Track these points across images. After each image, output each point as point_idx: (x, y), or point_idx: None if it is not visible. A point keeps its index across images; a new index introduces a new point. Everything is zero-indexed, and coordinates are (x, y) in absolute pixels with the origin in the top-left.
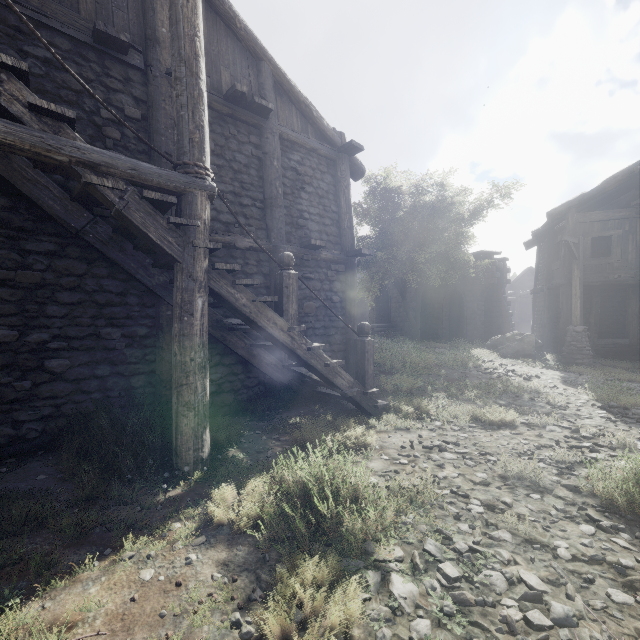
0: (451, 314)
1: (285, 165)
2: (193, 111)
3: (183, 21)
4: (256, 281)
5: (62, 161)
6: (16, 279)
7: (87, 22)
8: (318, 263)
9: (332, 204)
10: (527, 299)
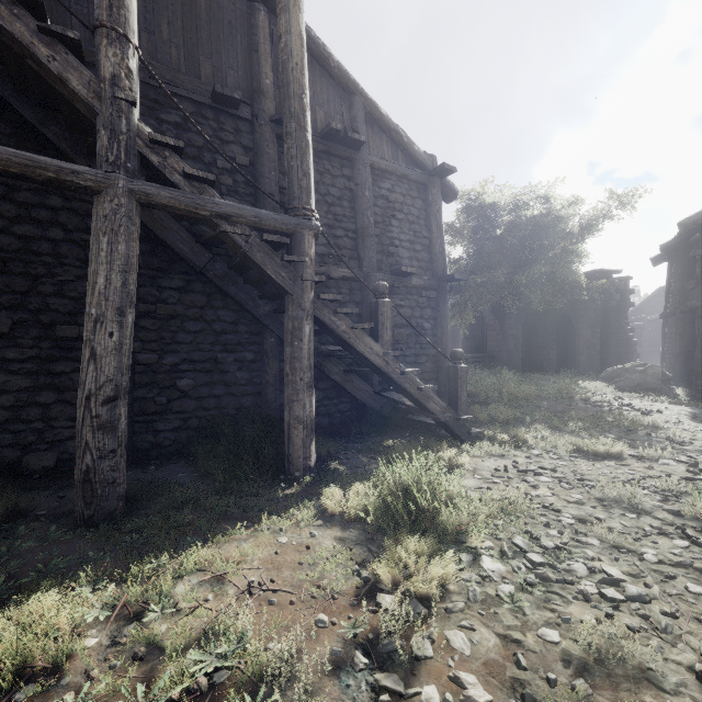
0: (560, 343)
1: (376, 194)
2: (301, 161)
3: (293, 83)
4: (355, 309)
5: (205, 216)
6: (156, 311)
7: (207, 86)
8: (409, 290)
9: (423, 229)
10: (659, 325)
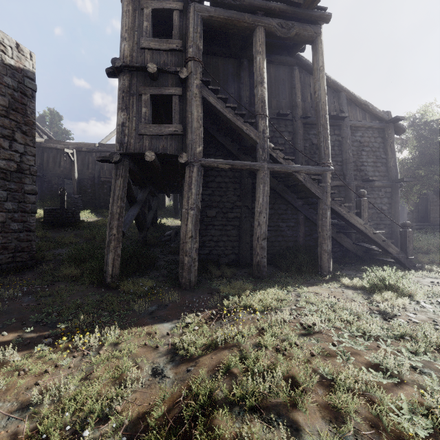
0: None
1: (353, 140)
2: (325, 143)
3: (321, 111)
4: (350, 204)
5: (290, 172)
6: None
7: (274, 110)
8: (372, 189)
9: (381, 154)
10: None
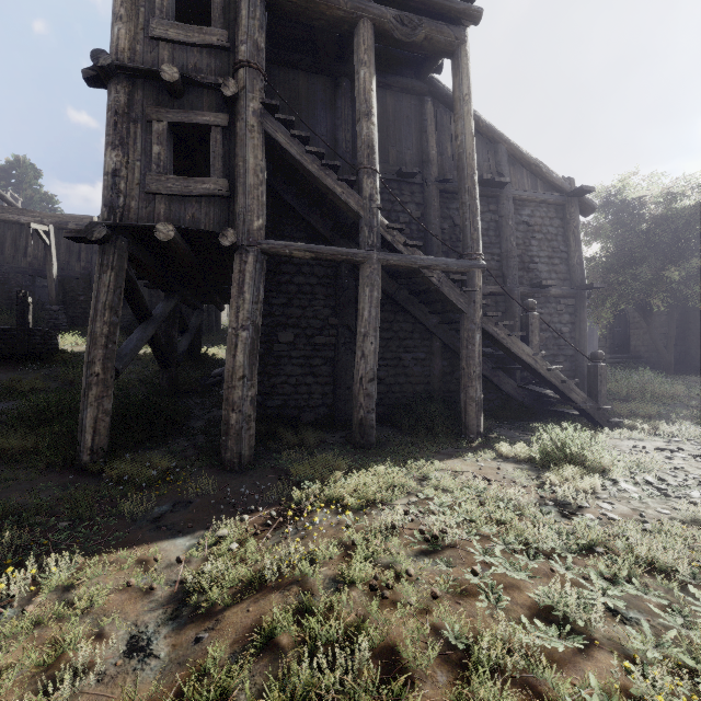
0: None
1: (517, 221)
2: (473, 221)
3: (467, 168)
4: (511, 322)
5: (416, 268)
6: None
7: (393, 167)
8: (547, 299)
9: (560, 245)
10: None
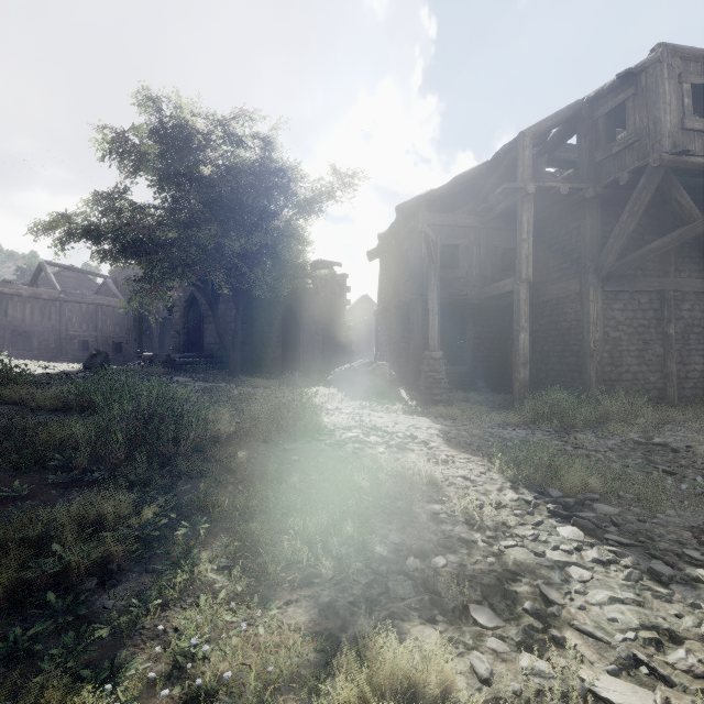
0: (286, 341)
1: None
2: None
3: None
4: None
5: None
6: None
7: None
8: None
9: None
10: (364, 327)
